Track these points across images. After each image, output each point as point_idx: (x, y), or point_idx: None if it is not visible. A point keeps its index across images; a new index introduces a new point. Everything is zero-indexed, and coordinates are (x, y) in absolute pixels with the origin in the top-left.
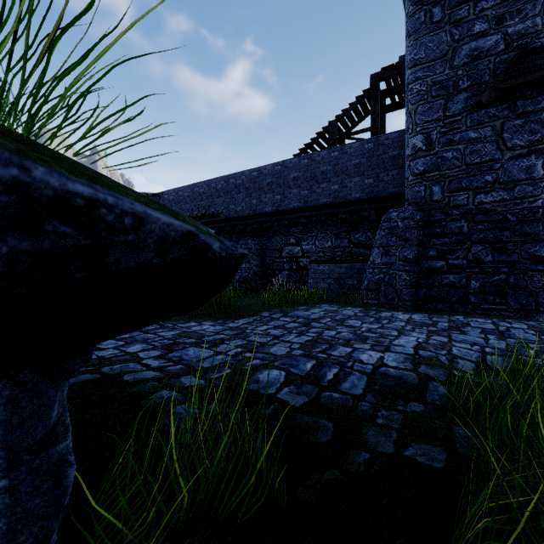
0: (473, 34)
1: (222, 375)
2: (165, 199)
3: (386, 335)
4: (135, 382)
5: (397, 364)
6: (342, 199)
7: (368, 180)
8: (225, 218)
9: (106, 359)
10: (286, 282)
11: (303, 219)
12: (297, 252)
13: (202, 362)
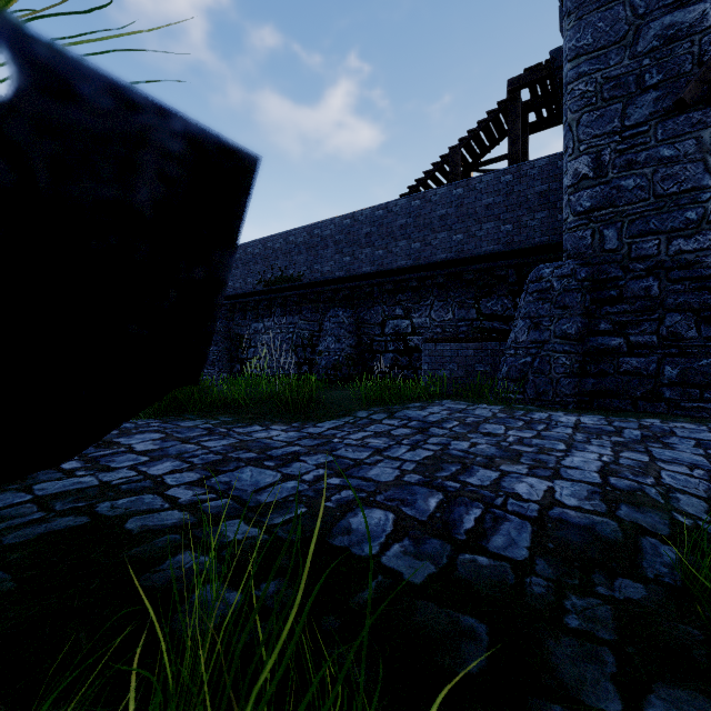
0: (667, 4)
1: (291, 518)
2: None
3: (548, 449)
4: (142, 533)
5: (579, 502)
6: (468, 253)
7: (505, 226)
8: (308, 282)
9: (112, 486)
10: (391, 369)
11: (413, 282)
12: (405, 328)
13: (262, 493)
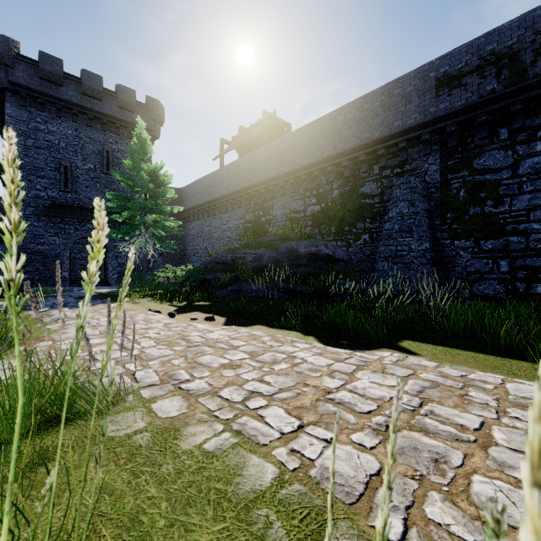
0: (37, 188)
1: None
2: None
3: None
4: None
5: None
6: None
7: None
8: None
9: None
10: None
11: None
12: None
13: None
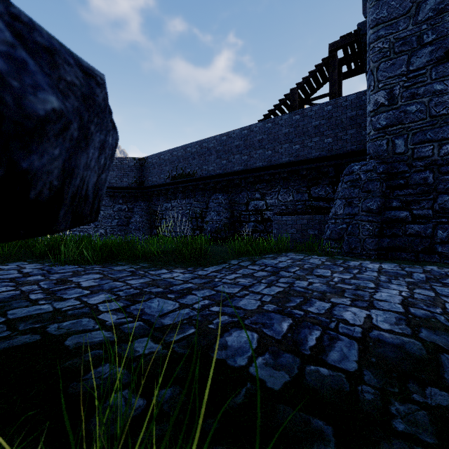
0: None
1: (184, 336)
2: (149, 162)
3: (363, 287)
4: (76, 349)
5: (390, 326)
6: (302, 157)
7: (327, 139)
8: (199, 177)
9: (61, 312)
10: (252, 232)
11: (267, 176)
12: (261, 206)
13: (165, 317)
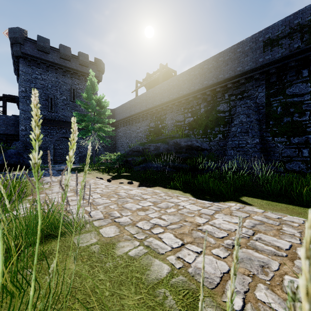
0: None
1: None
2: None
3: None
4: None
5: None
6: None
7: (3, 128)
8: None
9: None
10: None
11: None
12: None
13: None
